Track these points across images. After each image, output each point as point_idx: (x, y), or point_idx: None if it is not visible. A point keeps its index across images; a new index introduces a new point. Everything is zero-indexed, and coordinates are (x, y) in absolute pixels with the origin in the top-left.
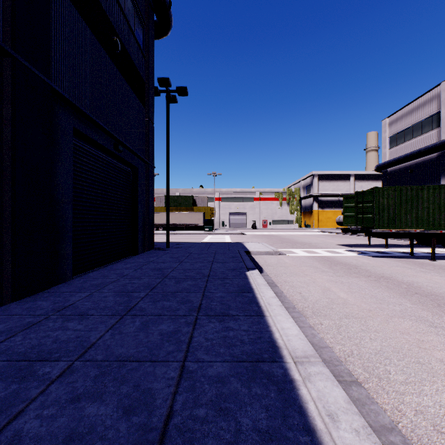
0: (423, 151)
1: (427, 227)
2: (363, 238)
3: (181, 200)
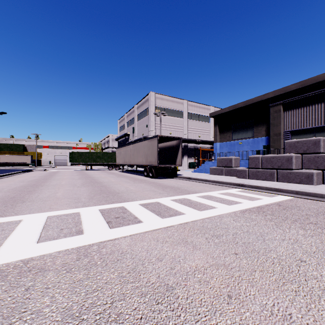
0: (121, 136)
1: (85, 162)
2: (106, 167)
3: (13, 147)
